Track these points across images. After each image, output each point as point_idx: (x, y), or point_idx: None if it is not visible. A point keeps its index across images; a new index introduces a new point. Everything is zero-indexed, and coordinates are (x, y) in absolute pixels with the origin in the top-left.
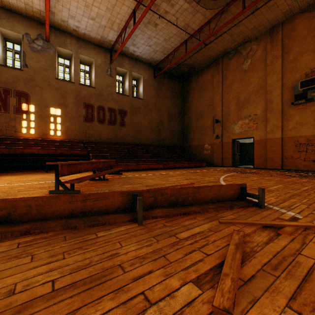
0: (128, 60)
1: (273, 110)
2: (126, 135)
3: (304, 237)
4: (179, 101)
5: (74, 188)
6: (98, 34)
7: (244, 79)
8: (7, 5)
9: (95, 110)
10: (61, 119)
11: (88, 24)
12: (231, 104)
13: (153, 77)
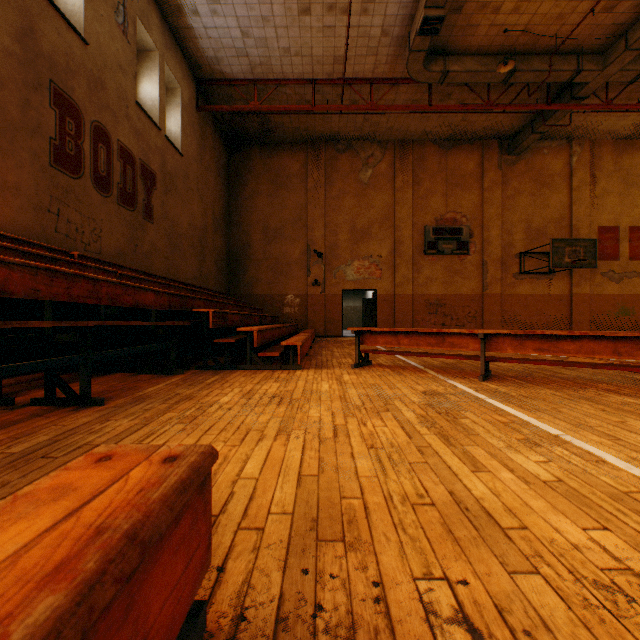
0: (158, 18)
1: (403, 254)
2: (155, 251)
3: None
4: (225, 190)
5: None
6: None
7: (364, 197)
8: None
9: (85, 134)
10: None
11: None
12: (342, 230)
13: (196, 106)
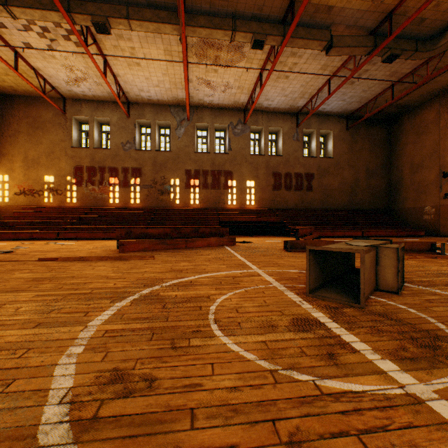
0: (315, 119)
1: None
2: (313, 200)
3: None
4: (383, 151)
5: None
6: (287, 105)
7: None
8: (220, 106)
9: (282, 178)
10: (254, 190)
11: (279, 101)
12: None
13: (345, 129)
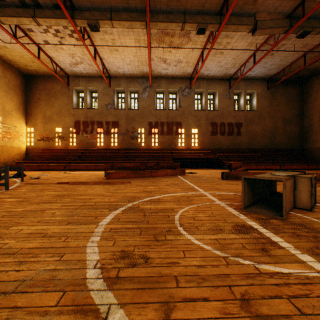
0: (242, 82)
1: None
2: (241, 142)
3: None
4: (296, 104)
5: None
6: (222, 73)
7: None
8: (173, 76)
9: (218, 126)
10: (197, 135)
11: (216, 70)
12: None
13: (266, 89)
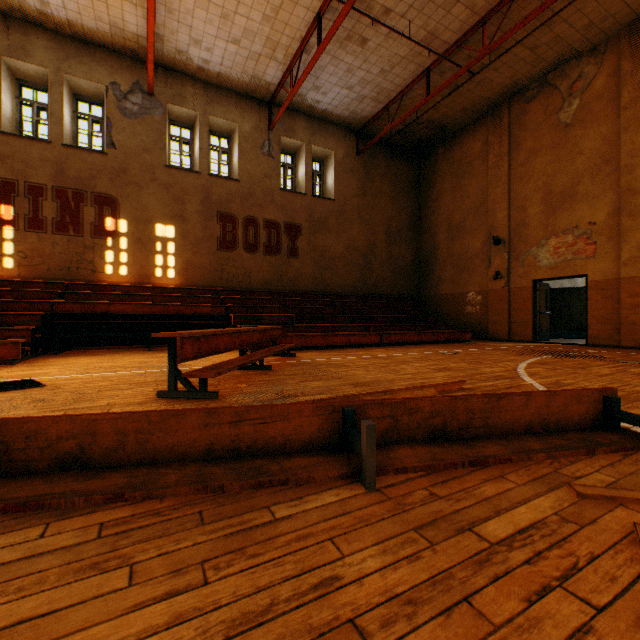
0: (303, 122)
1: (638, 210)
2: (300, 275)
3: None
4: (411, 201)
5: (206, 387)
6: (246, 72)
7: (564, 145)
8: (79, 31)
9: (239, 227)
10: (175, 246)
11: (226, 54)
12: (531, 202)
13: (356, 153)
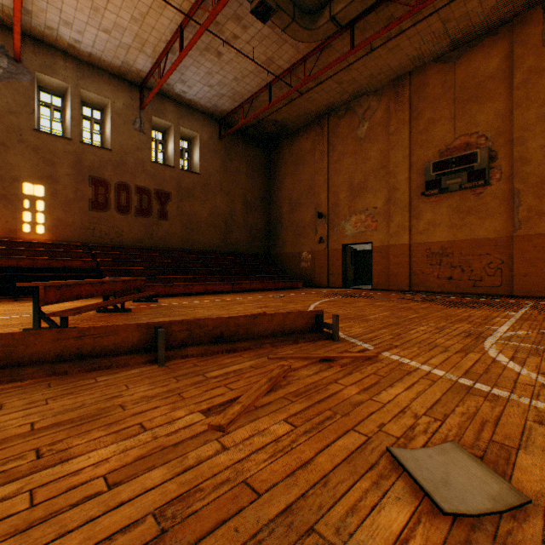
0: (173, 106)
1: (398, 201)
2: (170, 235)
3: (356, 368)
4: (263, 180)
5: (68, 323)
6: (117, 57)
7: (360, 153)
8: None
9: (111, 191)
10: (45, 205)
11: (98, 39)
12: (341, 190)
13: (218, 138)
